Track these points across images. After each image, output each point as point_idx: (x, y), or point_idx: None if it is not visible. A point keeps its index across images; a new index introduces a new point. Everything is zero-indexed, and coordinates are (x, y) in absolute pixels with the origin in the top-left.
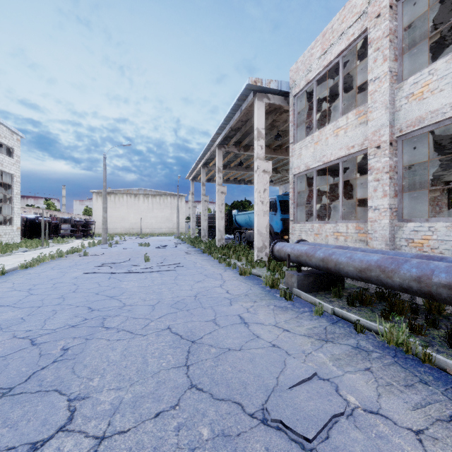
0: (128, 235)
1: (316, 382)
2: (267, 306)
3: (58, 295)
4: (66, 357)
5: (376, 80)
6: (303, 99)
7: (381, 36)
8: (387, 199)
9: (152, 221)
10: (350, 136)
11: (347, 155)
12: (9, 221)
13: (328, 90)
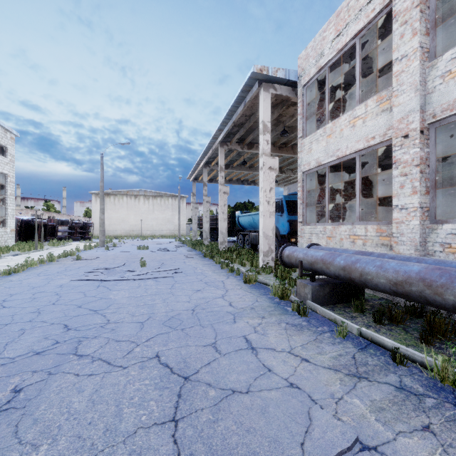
0: (127, 237)
1: (361, 455)
2: (278, 323)
3: (33, 308)
4: (14, 405)
5: (403, 59)
6: (313, 90)
7: (409, 7)
8: (417, 197)
9: (153, 223)
10: (370, 126)
11: (365, 147)
12: (2, 223)
13: (341, 79)
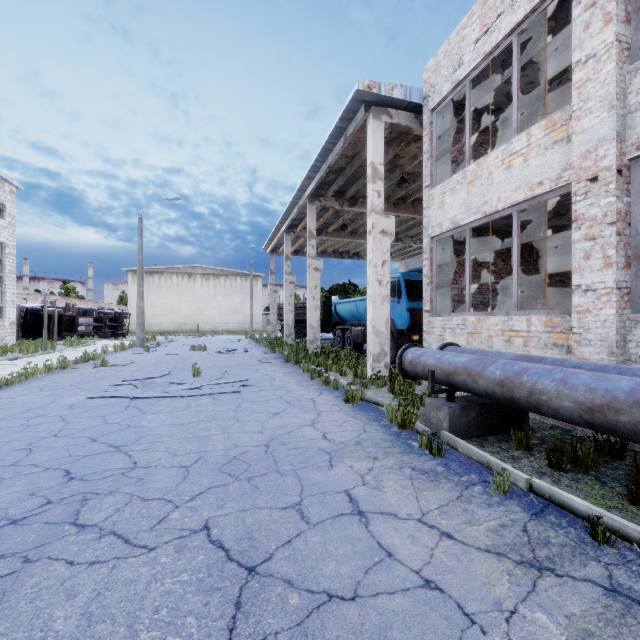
0: (178, 333)
1: None
2: (398, 469)
3: (23, 443)
4: None
5: (590, 61)
6: (446, 116)
7: None
8: (612, 272)
9: (215, 313)
10: (535, 166)
11: (528, 198)
12: None
13: (487, 101)
